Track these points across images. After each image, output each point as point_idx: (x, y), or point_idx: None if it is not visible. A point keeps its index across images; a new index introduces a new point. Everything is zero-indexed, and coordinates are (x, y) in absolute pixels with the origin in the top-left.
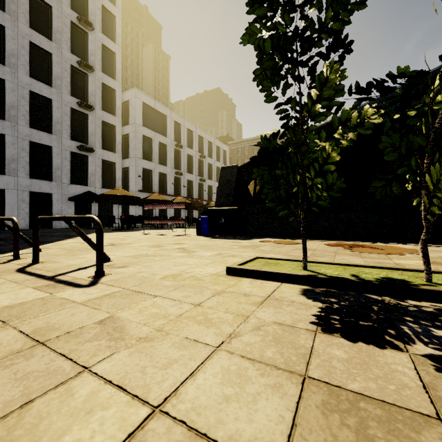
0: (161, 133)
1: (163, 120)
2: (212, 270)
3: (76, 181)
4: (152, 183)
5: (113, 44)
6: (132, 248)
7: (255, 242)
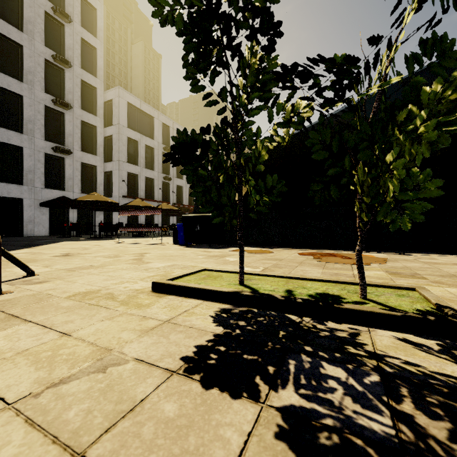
0: (148, 135)
1: (150, 122)
2: (141, 285)
3: (51, 186)
4: (137, 188)
5: (94, 39)
6: (82, 259)
7: (226, 252)
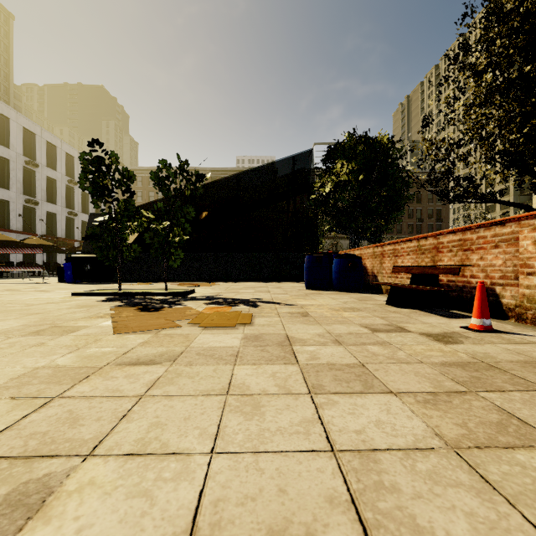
0: None
1: (2, 123)
2: (63, 296)
3: None
4: None
5: None
6: None
7: (116, 285)
